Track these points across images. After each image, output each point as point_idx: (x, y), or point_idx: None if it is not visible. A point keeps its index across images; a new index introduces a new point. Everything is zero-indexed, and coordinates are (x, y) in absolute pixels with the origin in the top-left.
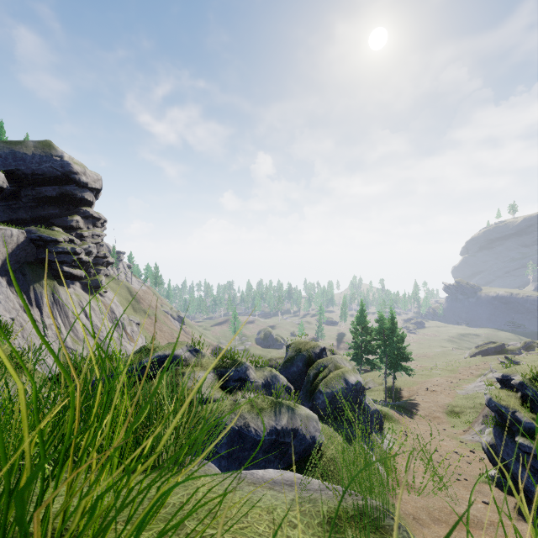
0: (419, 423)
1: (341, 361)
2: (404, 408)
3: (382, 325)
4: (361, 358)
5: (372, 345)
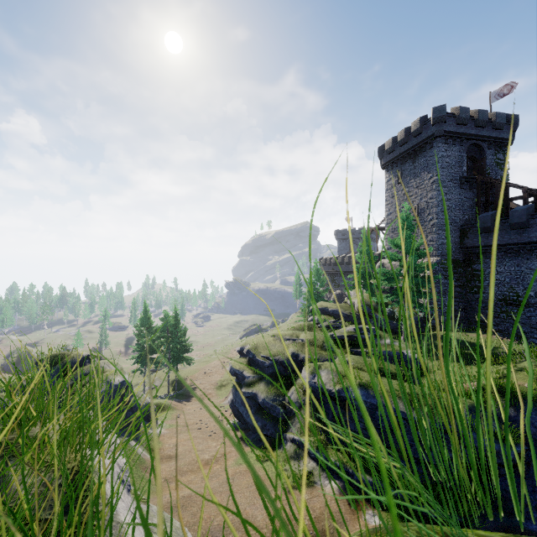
0: (194, 403)
1: (107, 365)
2: (184, 395)
3: (166, 323)
4: (145, 359)
5: (157, 344)
